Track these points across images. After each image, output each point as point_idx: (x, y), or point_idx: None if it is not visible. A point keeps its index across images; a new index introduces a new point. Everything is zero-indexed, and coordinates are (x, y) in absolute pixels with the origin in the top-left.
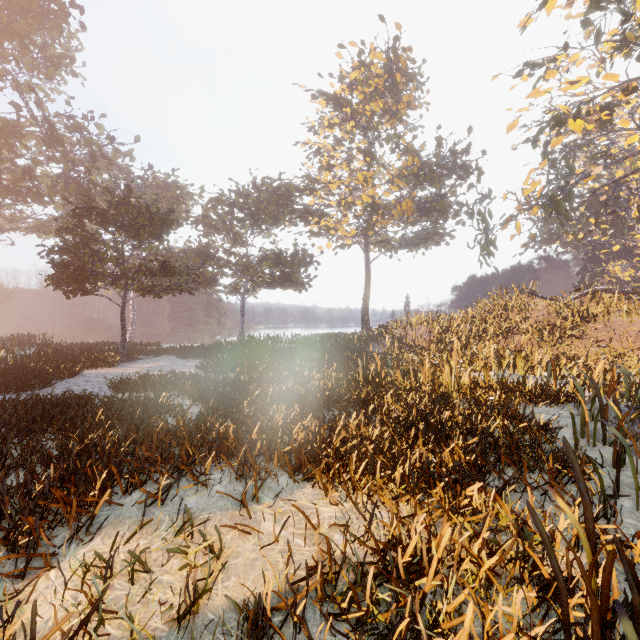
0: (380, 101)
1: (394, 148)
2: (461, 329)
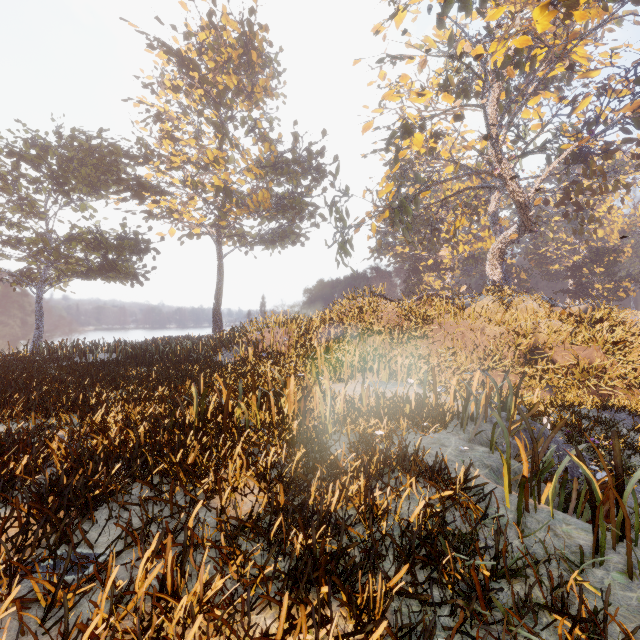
0: (234, 76)
1: (250, 131)
2: (320, 331)
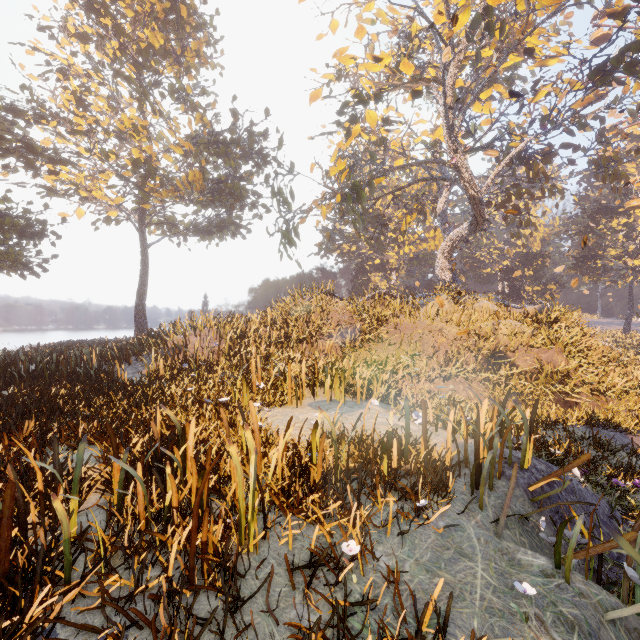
0: (159, 34)
1: (177, 97)
2: (260, 334)
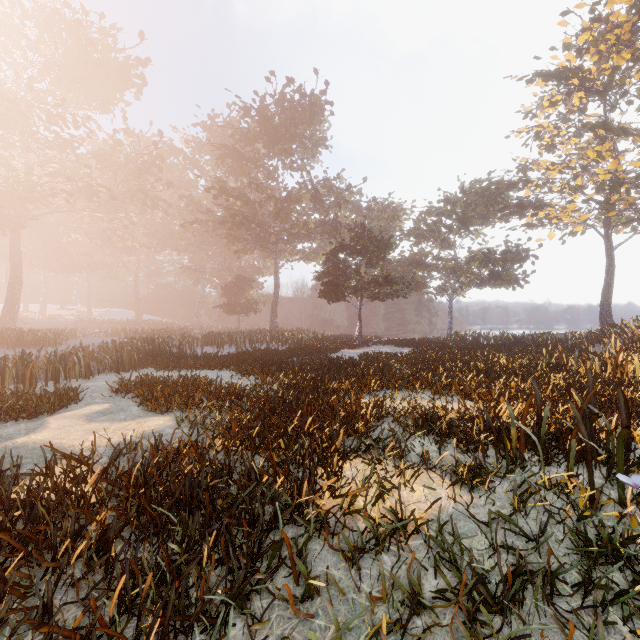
0: (625, 52)
1: None
2: None
